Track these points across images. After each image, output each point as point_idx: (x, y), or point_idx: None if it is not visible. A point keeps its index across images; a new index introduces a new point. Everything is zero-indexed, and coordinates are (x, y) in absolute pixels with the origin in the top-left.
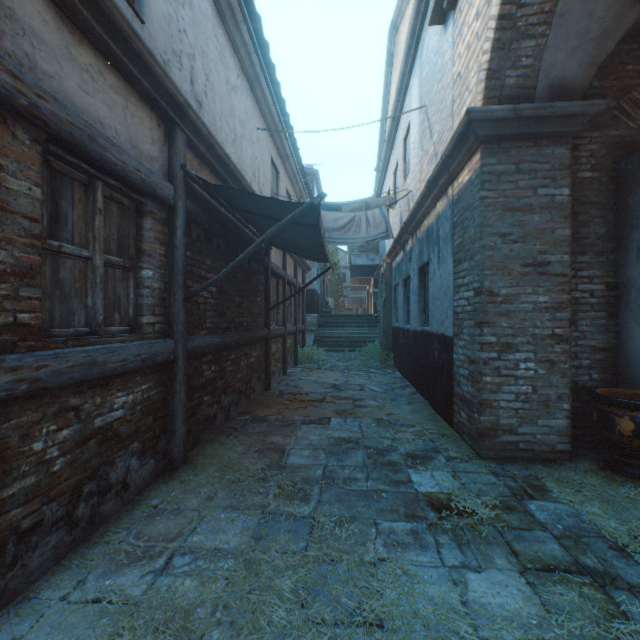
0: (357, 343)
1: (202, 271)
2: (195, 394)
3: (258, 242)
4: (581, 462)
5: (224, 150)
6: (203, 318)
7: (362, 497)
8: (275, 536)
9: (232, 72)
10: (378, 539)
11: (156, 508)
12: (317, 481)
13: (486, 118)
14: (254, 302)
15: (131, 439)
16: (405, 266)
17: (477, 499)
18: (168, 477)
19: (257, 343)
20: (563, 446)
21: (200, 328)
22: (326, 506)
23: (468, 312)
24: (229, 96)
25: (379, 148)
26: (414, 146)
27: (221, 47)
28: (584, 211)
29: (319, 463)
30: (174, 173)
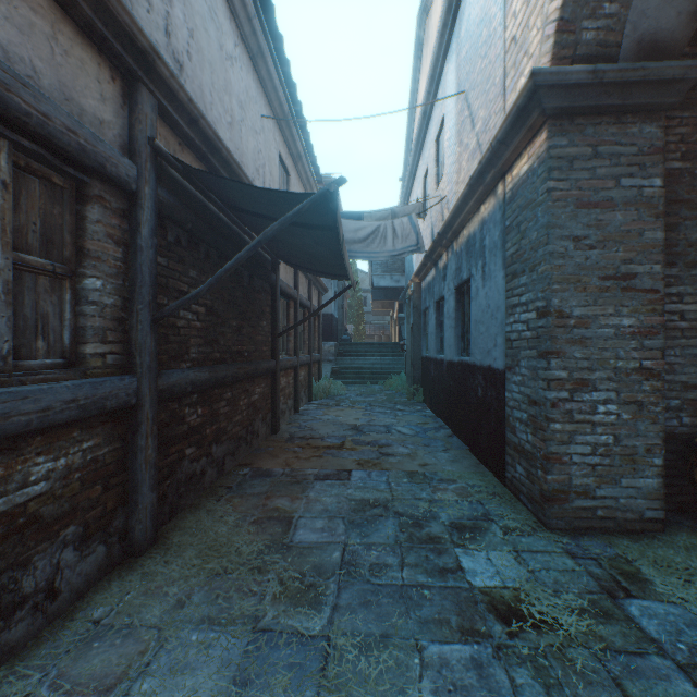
0: (380, 375)
1: (183, 285)
2: (172, 447)
3: (254, 243)
4: (677, 533)
5: (213, 128)
6: (185, 347)
7: (397, 598)
8: (269, 678)
9: (227, 37)
10: (425, 679)
11: (97, 625)
12: (334, 571)
13: (557, 83)
14: (258, 327)
15: (63, 523)
16: (438, 286)
17: (556, 599)
18: (126, 568)
19: (262, 377)
20: (654, 513)
21: (180, 360)
22: (346, 616)
23: (528, 339)
24: (223, 66)
25: (405, 153)
26: (450, 143)
27: (212, 1)
28: (672, 211)
29: (336, 540)
30: (137, 147)
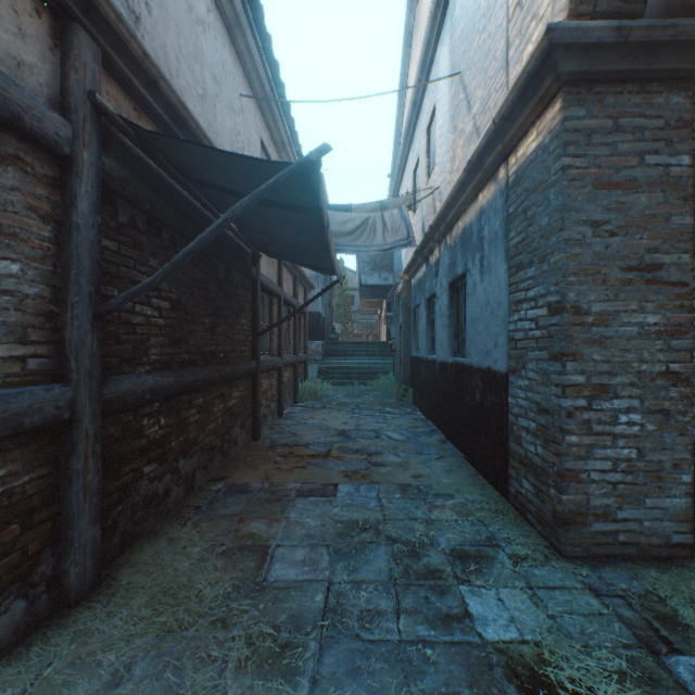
0: (368, 375)
1: (141, 275)
2: (126, 466)
3: (218, 223)
4: None
5: (177, 93)
6: (143, 347)
7: (393, 662)
8: None
9: None
10: None
11: None
12: (315, 622)
13: (575, 42)
14: (235, 325)
15: None
16: (429, 282)
17: (588, 658)
18: (55, 624)
19: (240, 379)
20: (682, 537)
21: (136, 363)
22: (329, 694)
23: (537, 339)
24: (193, 30)
25: (394, 147)
26: (442, 130)
27: None
28: (694, 197)
29: (319, 577)
30: (72, 101)
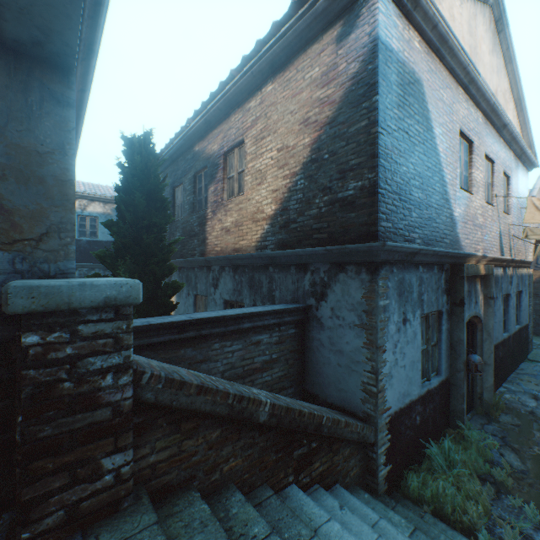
0: None
1: None
2: None
3: None
4: None
5: None
6: None
7: None
8: None
9: None
10: None
11: None
12: None
13: None
14: None
15: None
16: (506, 285)
17: None
18: None
19: None
20: None
21: None
22: None
23: (531, 313)
24: None
25: None
26: (514, 209)
27: None
28: None
29: None
30: None
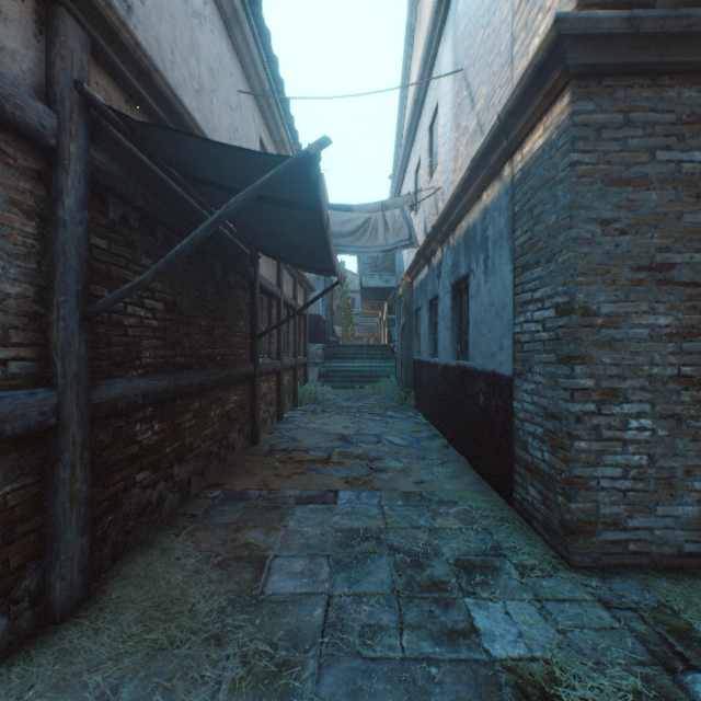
0: (369, 378)
1: (133, 275)
2: (117, 474)
3: (213, 219)
4: None
5: (171, 86)
6: (135, 350)
7: (396, 682)
8: None
9: None
10: None
11: None
12: (314, 638)
13: (585, 32)
14: (233, 327)
15: None
16: (431, 284)
17: (601, 676)
18: (39, 643)
19: (238, 383)
20: (694, 546)
21: (128, 366)
22: None
23: (543, 341)
24: (189, 23)
25: (396, 147)
26: (445, 129)
27: None
28: None
29: (319, 590)
30: (57, 91)
